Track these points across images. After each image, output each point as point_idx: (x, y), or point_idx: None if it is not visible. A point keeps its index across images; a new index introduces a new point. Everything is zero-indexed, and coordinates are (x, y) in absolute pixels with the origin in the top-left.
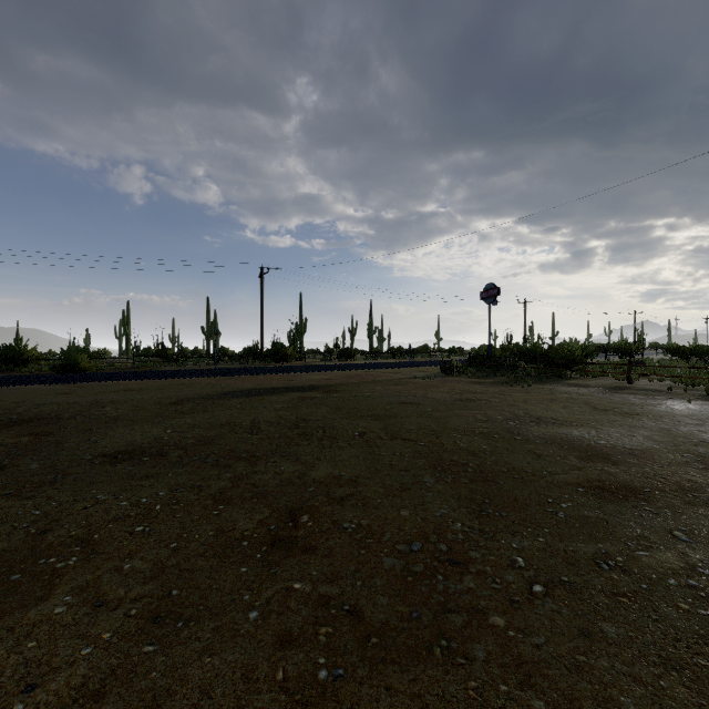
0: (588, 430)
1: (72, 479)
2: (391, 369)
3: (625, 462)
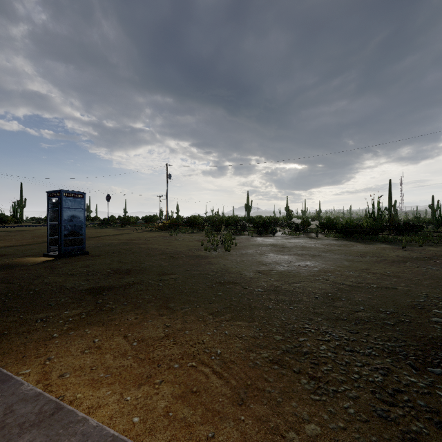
0: None
1: None
2: None
3: None
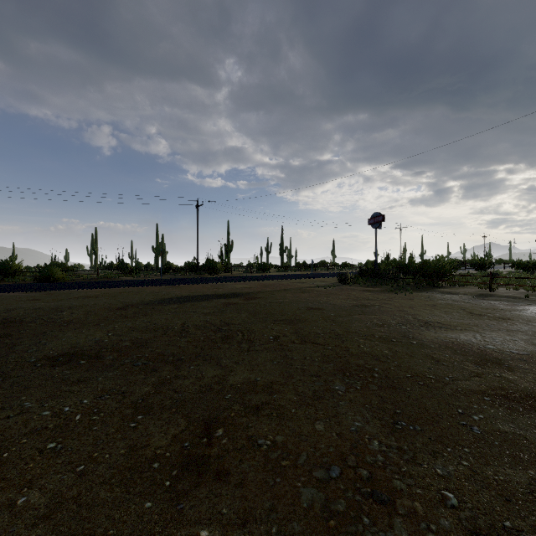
0: (473, 334)
1: (10, 383)
2: (298, 279)
3: (518, 367)
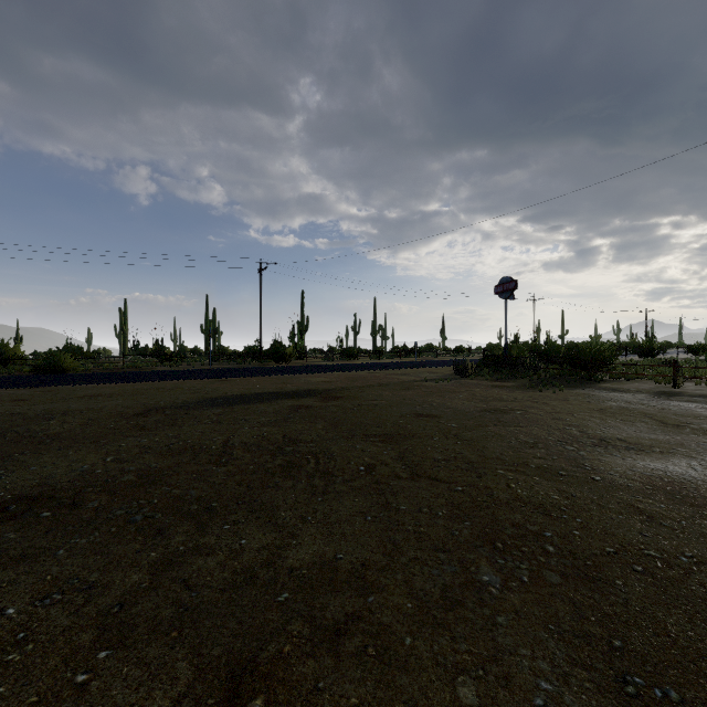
0: (687, 462)
1: None
2: (398, 370)
3: None
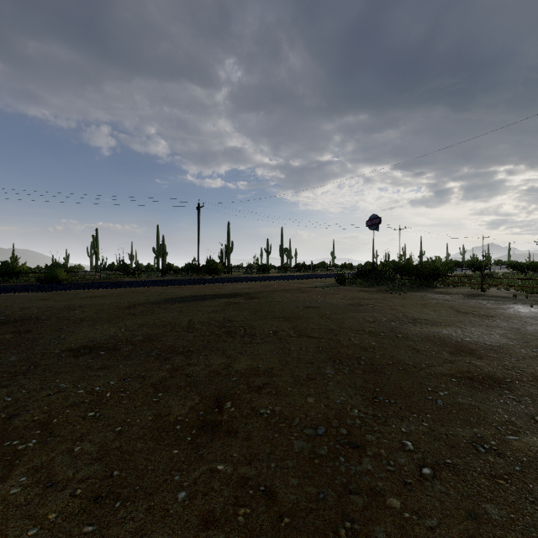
0: (455, 329)
1: (42, 369)
2: (297, 280)
3: (487, 356)
